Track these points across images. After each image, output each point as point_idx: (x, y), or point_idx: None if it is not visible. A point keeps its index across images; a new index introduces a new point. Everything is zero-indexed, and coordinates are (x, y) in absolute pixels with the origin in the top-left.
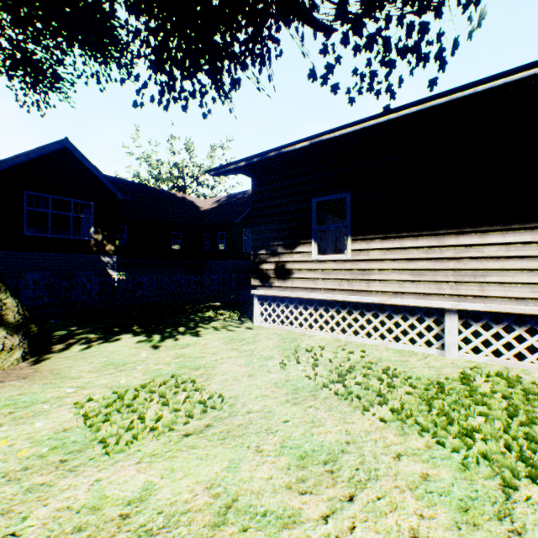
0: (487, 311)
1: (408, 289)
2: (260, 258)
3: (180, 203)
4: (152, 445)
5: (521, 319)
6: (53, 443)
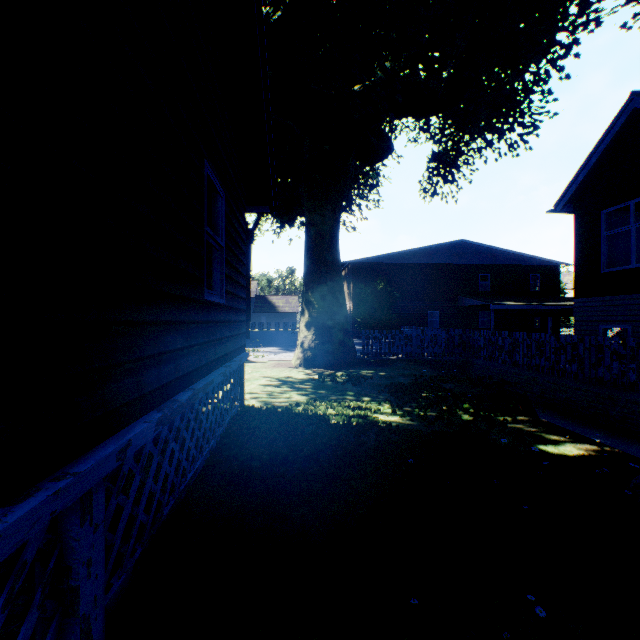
0: None
1: None
2: None
3: None
4: None
5: None
6: None
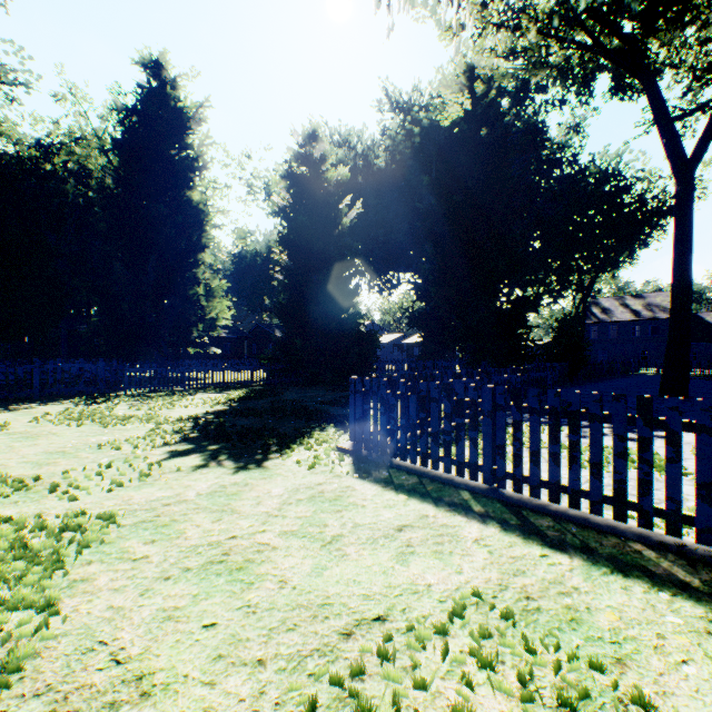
0: None
1: None
2: None
3: None
4: (427, 606)
5: None
6: (592, 629)
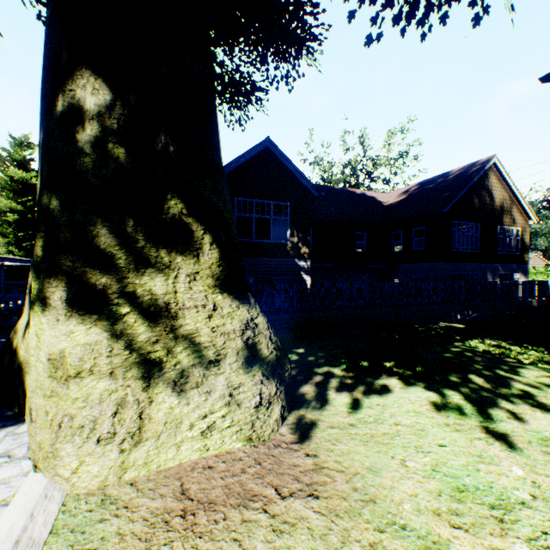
0: None
1: None
2: None
3: (360, 200)
4: None
5: None
6: None
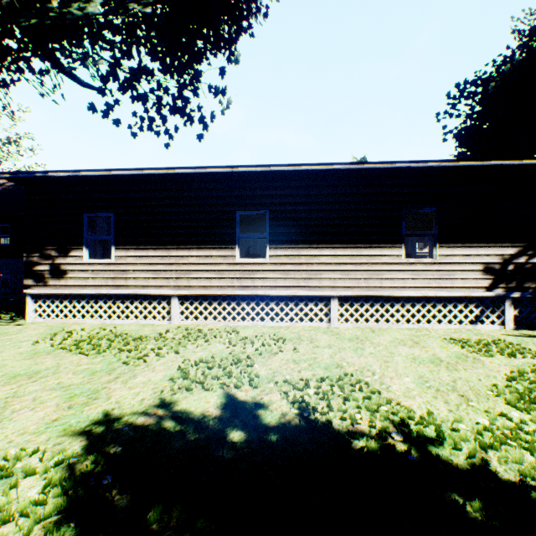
0: (192, 294)
1: (151, 283)
2: (34, 260)
3: None
4: None
5: (207, 298)
6: None
